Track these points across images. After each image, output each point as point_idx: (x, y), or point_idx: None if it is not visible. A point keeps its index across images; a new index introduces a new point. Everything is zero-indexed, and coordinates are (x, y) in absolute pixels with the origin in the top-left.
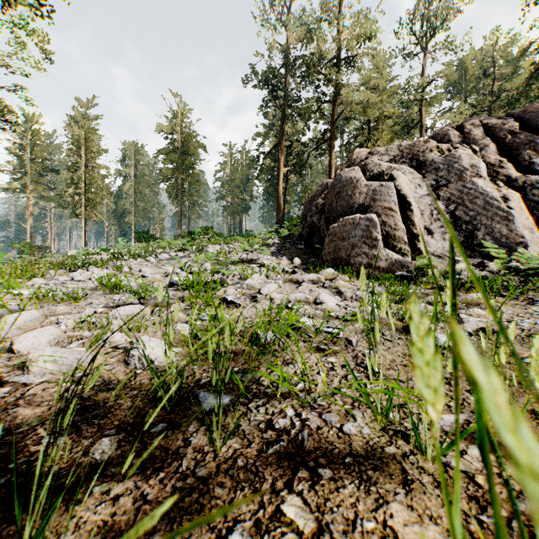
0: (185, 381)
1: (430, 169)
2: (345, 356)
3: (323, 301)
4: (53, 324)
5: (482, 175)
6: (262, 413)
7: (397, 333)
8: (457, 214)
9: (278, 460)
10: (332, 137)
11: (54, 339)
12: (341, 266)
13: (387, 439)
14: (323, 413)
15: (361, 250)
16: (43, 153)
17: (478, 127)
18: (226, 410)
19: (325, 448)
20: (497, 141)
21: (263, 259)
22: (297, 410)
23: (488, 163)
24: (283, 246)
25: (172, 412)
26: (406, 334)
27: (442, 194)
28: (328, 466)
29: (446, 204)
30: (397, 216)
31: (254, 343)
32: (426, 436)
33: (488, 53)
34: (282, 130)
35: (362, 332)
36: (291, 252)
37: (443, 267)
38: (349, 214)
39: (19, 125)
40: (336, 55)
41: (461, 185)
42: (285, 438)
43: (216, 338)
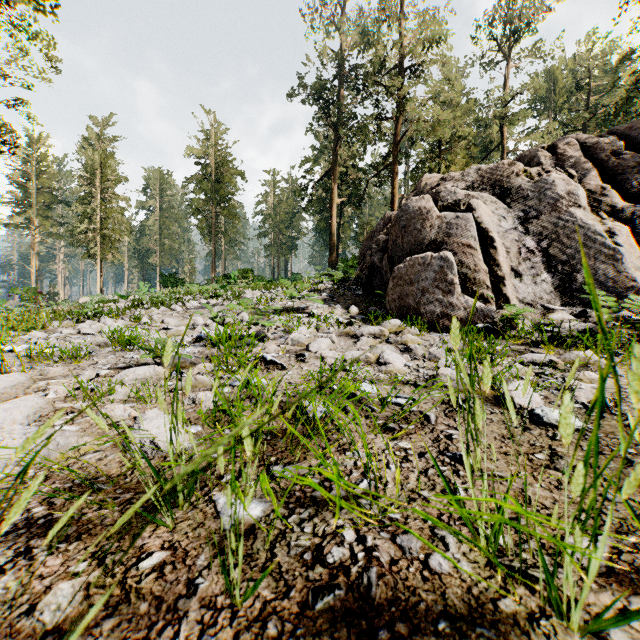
0: (201, 478)
1: (517, 198)
2: (422, 439)
3: (389, 361)
4: (39, 392)
5: (582, 205)
6: (307, 532)
7: (488, 404)
8: (551, 252)
9: (331, 623)
10: (395, 162)
11: (35, 413)
12: (409, 316)
13: (499, 583)
14: (398, 535)
15: (434, 296)
16: (51, 182)
17: (574, 147)
18: (256, 528)
19: (404, 600)
20: (597, 163)
21: (312, 308)
22: (360, 531)
23: (587, 191)
24: (337, 292)
25: (176, 530)
26: (500, 407)
27: (532, 227)
28: (412, 637)
29: (537, 240)
30: (478, 255)
31: (299, 421)
32: (570, 592)
33: (582, 61)
34: (336, 154)
35: (442, 403)
36: (347, 299)
37: (535, 317)
38: (418, 252)
39: (23, 148)
40: (400, 63)
41: (556, 217)
42: (341, 582)
43: (249, 412)
